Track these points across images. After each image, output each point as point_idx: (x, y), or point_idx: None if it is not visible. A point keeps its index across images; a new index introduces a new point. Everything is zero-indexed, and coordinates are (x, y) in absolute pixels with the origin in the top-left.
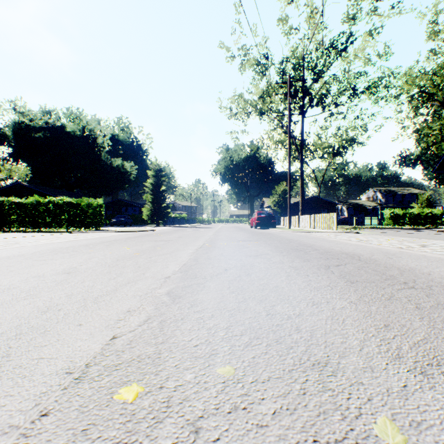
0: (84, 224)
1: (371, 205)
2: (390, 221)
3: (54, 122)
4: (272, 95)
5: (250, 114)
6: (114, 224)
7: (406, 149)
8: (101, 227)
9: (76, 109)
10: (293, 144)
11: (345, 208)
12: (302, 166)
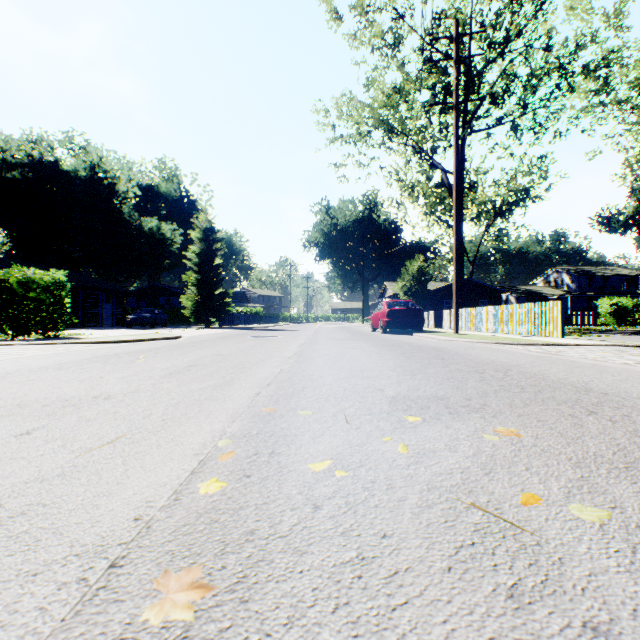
0: (15, 325)
1: (554, 293)
2: (610, 319)
3: (41, 154)
4: (408, 95)
5: (367, 136)
6: (132, 324)
7: (637, 194)
8: (62, 330)
9: (80, 135)
10: (443, 185)
11: (514, 298)
12: (461, 221)
